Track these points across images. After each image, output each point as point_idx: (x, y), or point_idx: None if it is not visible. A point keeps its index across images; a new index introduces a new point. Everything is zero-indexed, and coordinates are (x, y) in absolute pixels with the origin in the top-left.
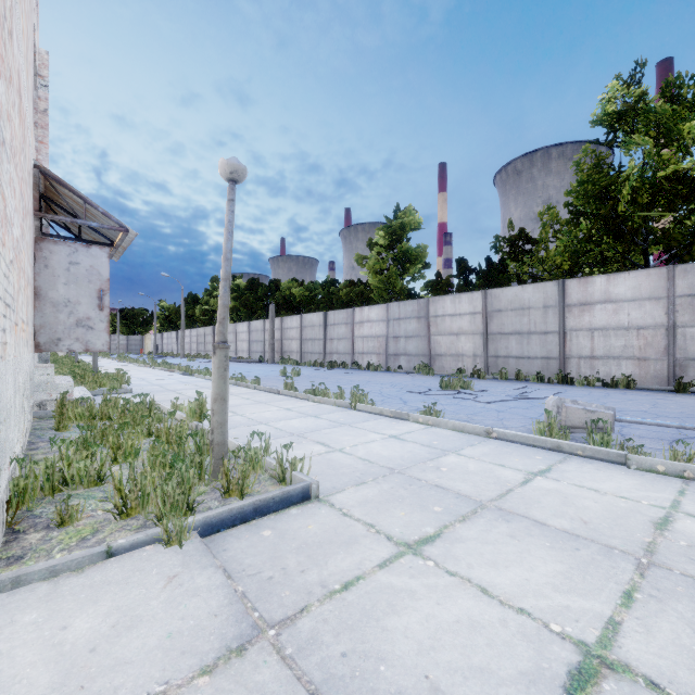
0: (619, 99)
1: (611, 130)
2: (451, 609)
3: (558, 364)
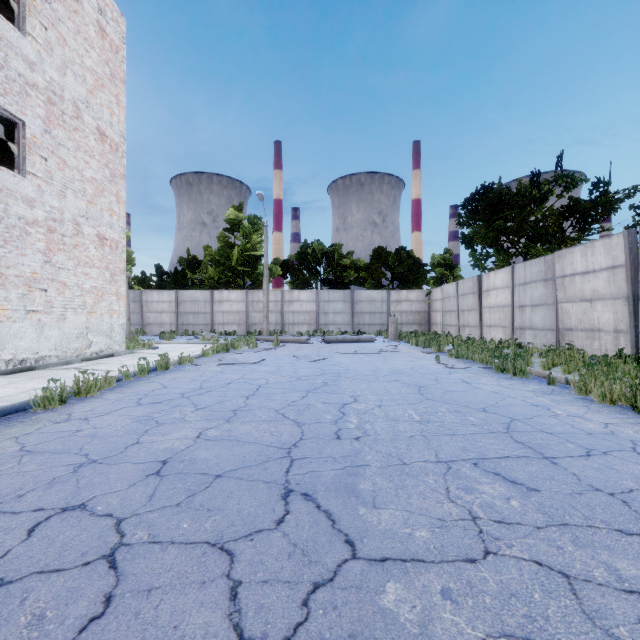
0: (234, 215)
1: (231, 229)
2: (190, 349)
3: (211, 327)
